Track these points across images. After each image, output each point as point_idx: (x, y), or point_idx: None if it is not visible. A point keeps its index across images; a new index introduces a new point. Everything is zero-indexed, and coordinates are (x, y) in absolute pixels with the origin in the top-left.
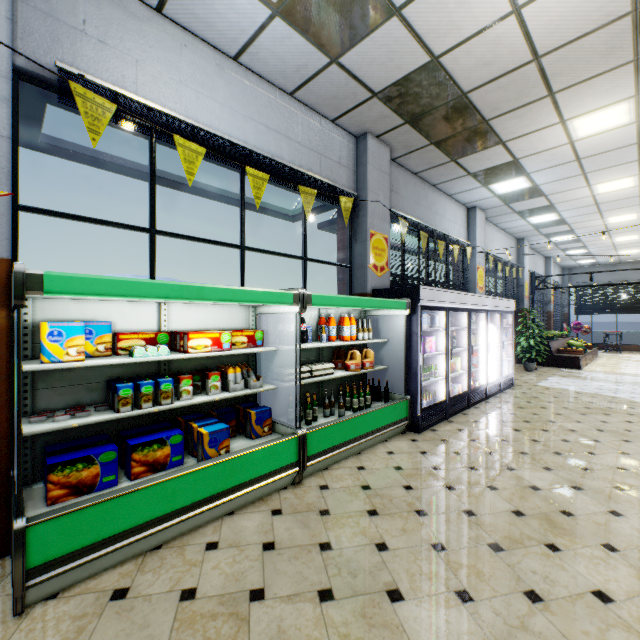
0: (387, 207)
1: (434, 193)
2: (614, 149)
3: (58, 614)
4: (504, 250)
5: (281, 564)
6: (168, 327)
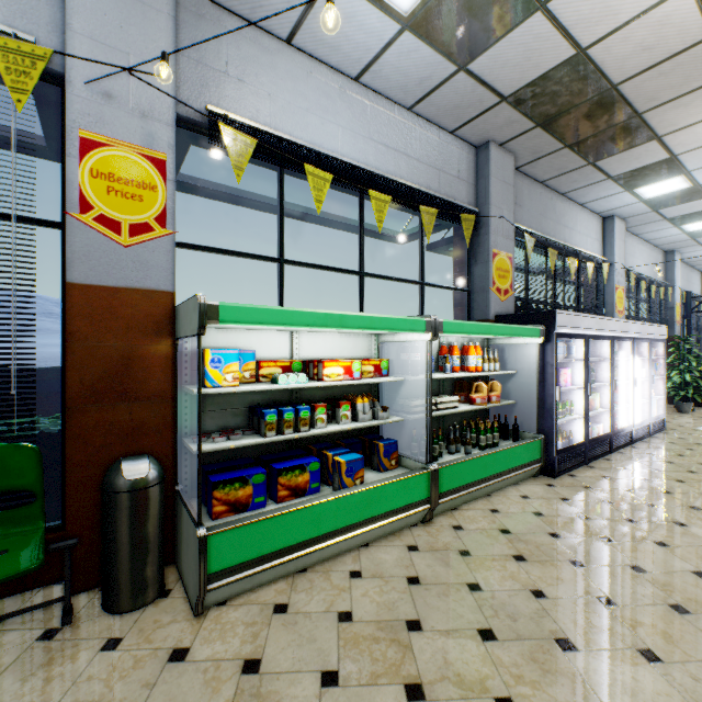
0: (511, 222)
1: (563, 203)
2: None
3: (231, 619)
4: (648, 266)
5: (431, 599)
6: (299, 355)
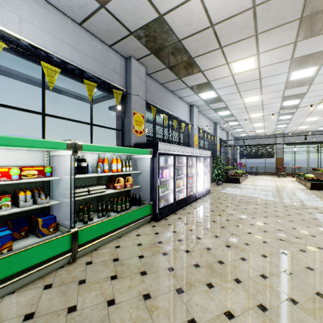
0: (144, 99)
1: (172, 95)
2: (250, 81)
3: None
4: (208, 127)
5: None
6: None
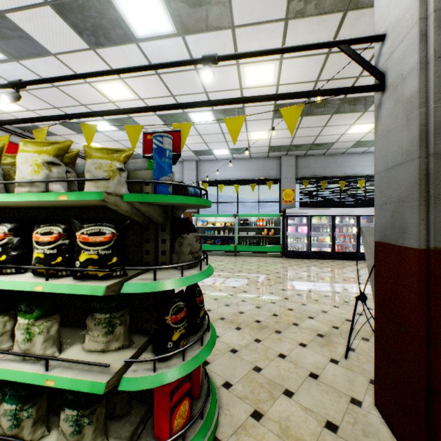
0: (293, 178)
1: (344, 157)
2: None
3: None
4: None
5: (216, 258)
6: (217, 221)
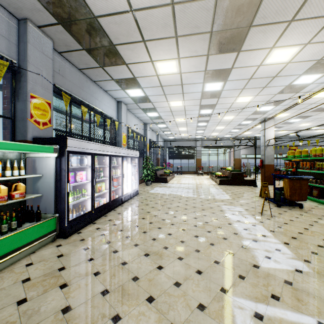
0: (50, 81)
1: (95, 86)
2: (174, 85)
3: None
4: (138, 127)
5: None
6: None
